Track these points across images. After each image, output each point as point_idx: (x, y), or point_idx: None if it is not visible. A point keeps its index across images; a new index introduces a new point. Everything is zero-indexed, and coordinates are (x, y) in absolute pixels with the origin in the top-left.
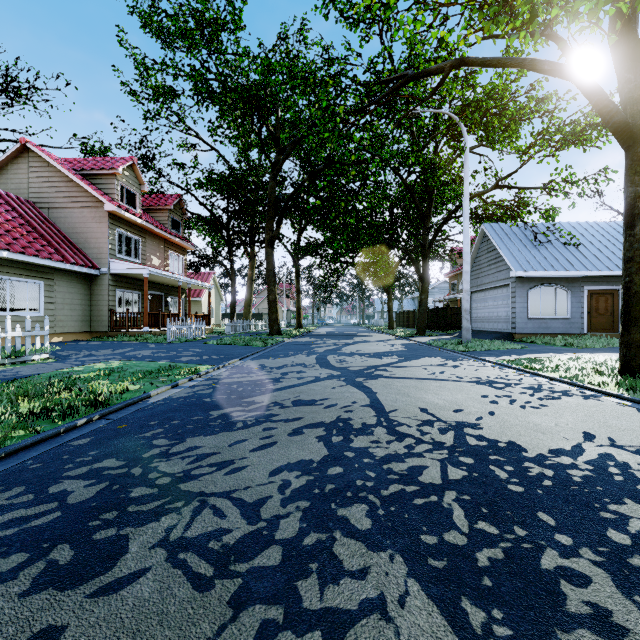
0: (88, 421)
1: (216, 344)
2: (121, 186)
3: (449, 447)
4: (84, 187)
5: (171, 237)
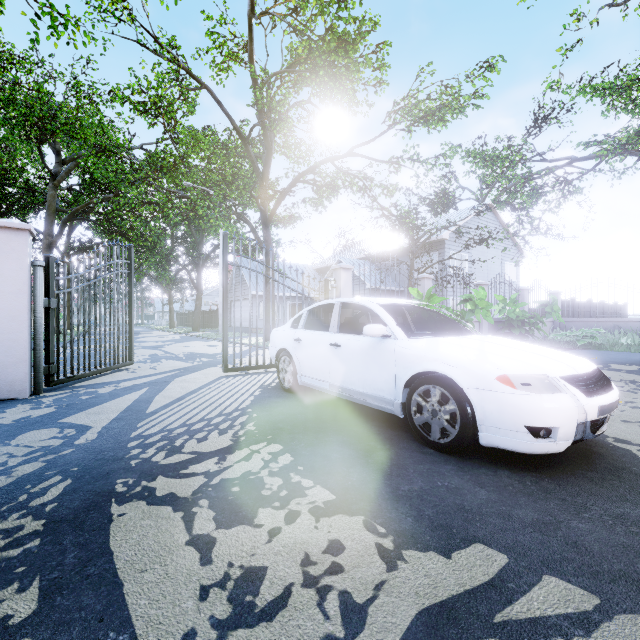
0: None
1: None
2: None
3: (188, 354)
4: None
5: None
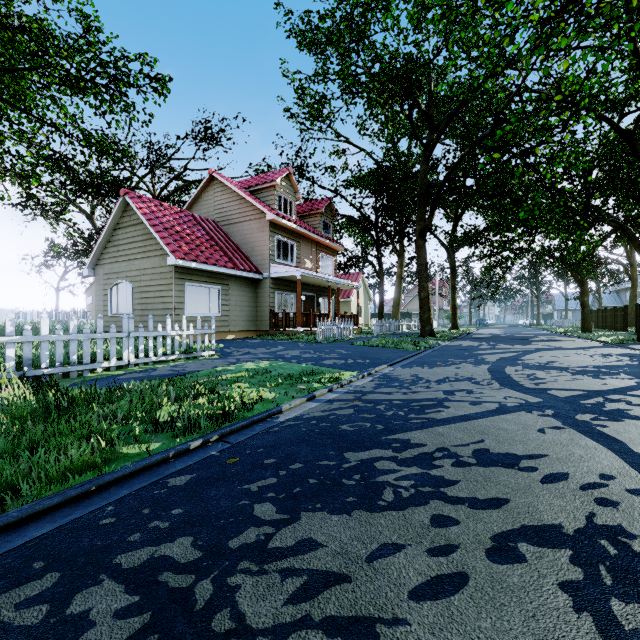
0: (204, 443)
1: (363, 345)
2: (279, 196)
3: None
4: (251, 202)
5: (322, 239)
